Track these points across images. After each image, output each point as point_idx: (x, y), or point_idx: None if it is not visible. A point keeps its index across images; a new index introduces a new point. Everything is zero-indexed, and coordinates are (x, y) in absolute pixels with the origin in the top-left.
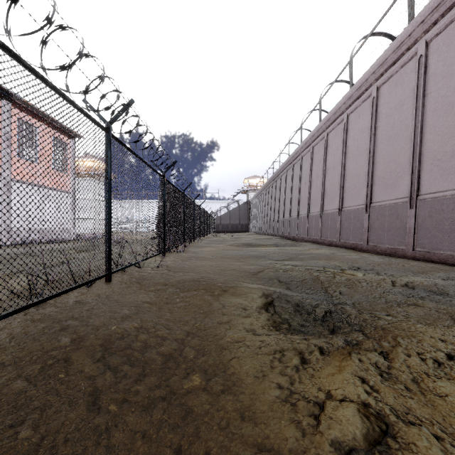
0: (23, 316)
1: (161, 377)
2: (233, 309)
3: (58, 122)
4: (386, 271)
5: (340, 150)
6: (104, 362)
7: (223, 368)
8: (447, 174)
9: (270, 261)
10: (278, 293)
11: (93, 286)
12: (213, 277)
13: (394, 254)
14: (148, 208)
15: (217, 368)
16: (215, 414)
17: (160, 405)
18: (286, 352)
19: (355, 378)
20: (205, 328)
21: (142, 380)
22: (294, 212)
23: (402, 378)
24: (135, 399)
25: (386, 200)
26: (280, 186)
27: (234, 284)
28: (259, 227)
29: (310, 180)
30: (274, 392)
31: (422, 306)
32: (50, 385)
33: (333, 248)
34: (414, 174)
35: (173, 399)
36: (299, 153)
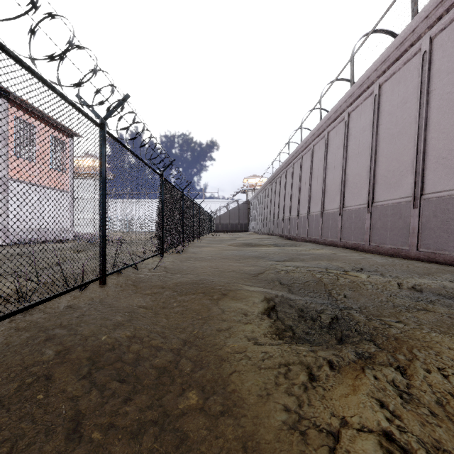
0: (7, 324)
1: (153, 395)
2: (233, 315)
3: (56, 121)
4: (390, 273)
5: (341, 149)
6: (90, 379)
7: (223, 384)
8: (453, 173)
9: (271, 262)
10: (280, 297)
11: (87, 289)
12: (212, 279)
13: (397, 254)
14: (146, 208)
15: (215, 384)
16: (213, 443)
17: (151, 431)
18: (291, 366)
19: (373, 401)
20: (204, 336)
21: (132, 400)
22: (294, 211)
23: (424, 400)
24: (123, 423)
25: (388, 199)
26: (280, 186)
27: (234, 287)
28: (258, 227)
29: (310, 179)
30: (280, 416)
31: (433, 311)
32: (25, 410)
33: (334, 248)
34: (418, 173)
35: (166, 423)
36: (299, 152)
